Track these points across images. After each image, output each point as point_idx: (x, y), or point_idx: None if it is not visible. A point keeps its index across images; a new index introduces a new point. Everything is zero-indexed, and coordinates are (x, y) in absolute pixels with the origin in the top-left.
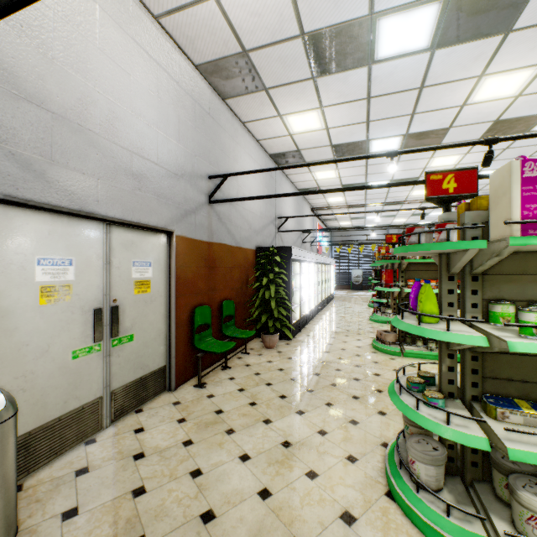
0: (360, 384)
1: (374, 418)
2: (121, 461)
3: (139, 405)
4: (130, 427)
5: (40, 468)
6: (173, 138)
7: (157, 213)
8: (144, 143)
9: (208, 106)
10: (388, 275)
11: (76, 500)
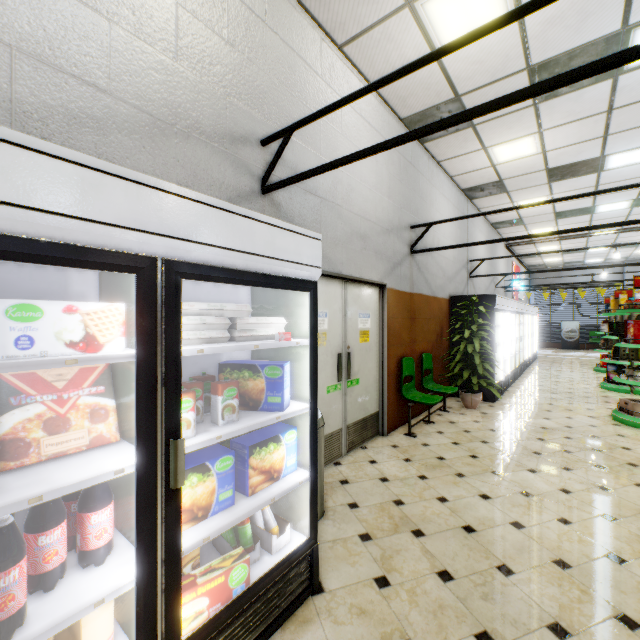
0: (603, 455)
1: (631, 488)
2: (371, 480)
3: (362, 443)
4: (363, 458)
5: None
6: (385, 196)
7: (375, 269)
8: (367, 206)
9: (410, 156)
10: (639, 328)
11: (352, 498)
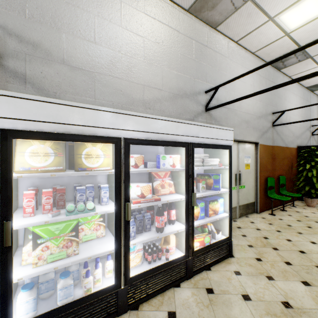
0: None
1: None
2: (251, 229)
3: (246, 215)
4: (247, 220)
5: None
6: (258, 101)
7: (252, 135)
8: (249, 107)
9: (271, 78)
10: None
11: (243, 233)
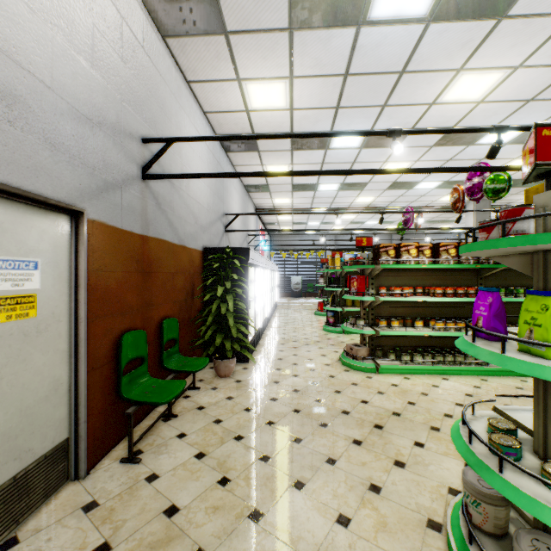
0: (353, 420)
1: (395, 475)
2: None
3: (10, 530)
4: None
5: None
6: (82, 57)
7: (50, 175)
8: (21, 38)
9: (142, 36)
10: (360, 282)
11: None
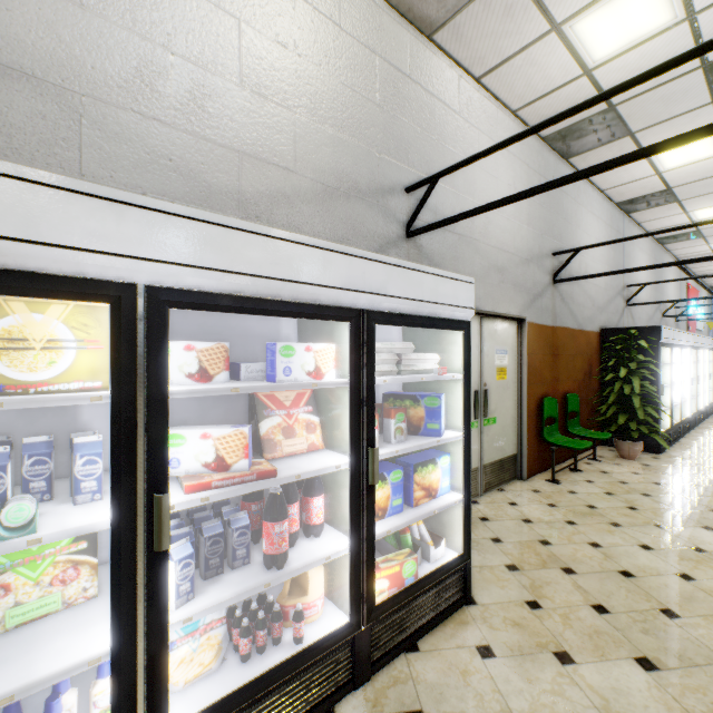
0: None
1: None
2: (512, 520)
3: (499, 485)
4: (502, 500)
5: None
6: (524, 224)
7: (513, 302)
8: (505, 237)
9: (551, 175)
10: None
11: (494, 534)
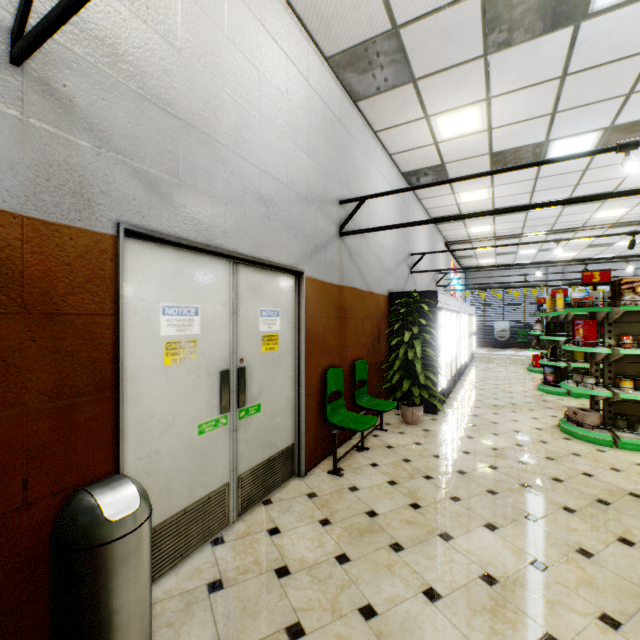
0: (567, 488)
1: (616, 549)
2: (261, 577)
3: (267, 494)
4: (261, 525)
5: (165, 574)
6: (302, 152)
7: (286, 248)
8: (273, 158)
9: (339, 111)
10: (589, 329)
11: (216, 632)
